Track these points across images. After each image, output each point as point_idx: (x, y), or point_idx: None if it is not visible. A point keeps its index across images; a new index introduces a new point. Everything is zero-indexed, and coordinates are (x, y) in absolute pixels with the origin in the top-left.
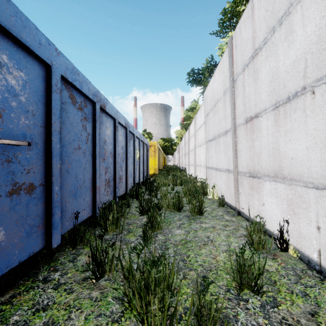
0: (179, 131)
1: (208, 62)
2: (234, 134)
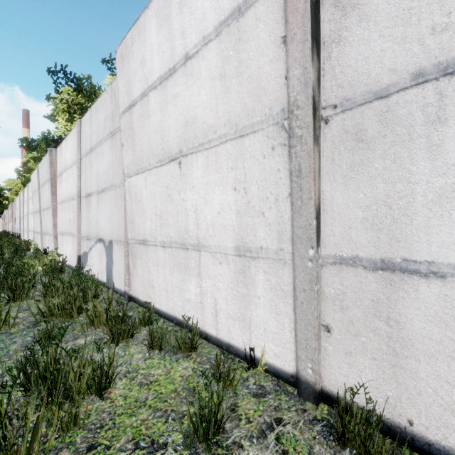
0: (14, 182)
1: (43, 137)
2: (40, 214)
